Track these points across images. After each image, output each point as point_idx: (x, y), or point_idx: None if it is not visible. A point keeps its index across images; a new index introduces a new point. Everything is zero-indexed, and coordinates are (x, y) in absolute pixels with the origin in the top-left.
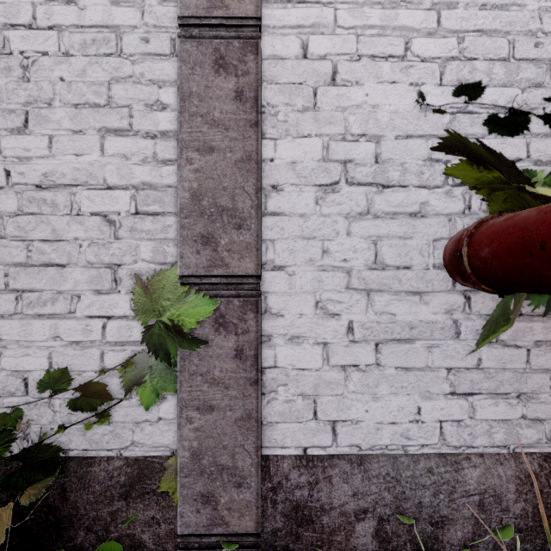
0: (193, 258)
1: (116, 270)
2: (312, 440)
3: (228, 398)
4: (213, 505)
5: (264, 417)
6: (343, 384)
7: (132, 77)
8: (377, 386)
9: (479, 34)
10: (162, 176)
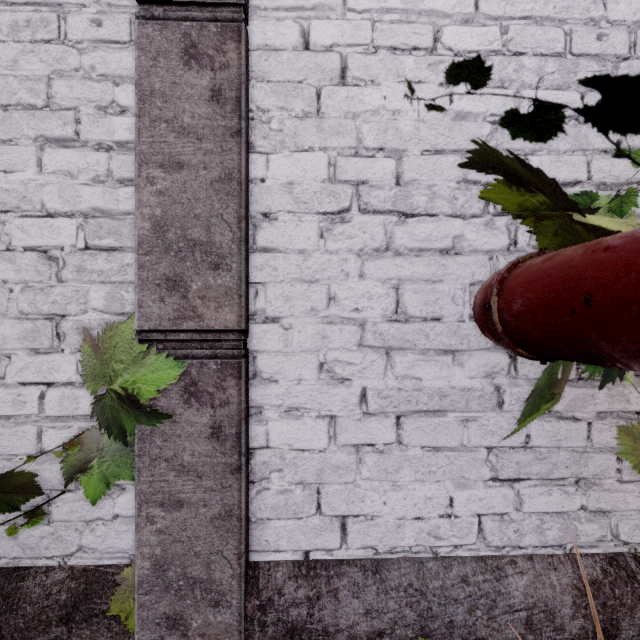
0: (155, 308)
1: (58, 323)
2: (314, 541)
3: (202, 490)
4: (182, 631)
5: (253, 513)
6: (354, 469)
7: (79, 70)
8: (398, 471)
9: (527, 22)
10: (119, 199)
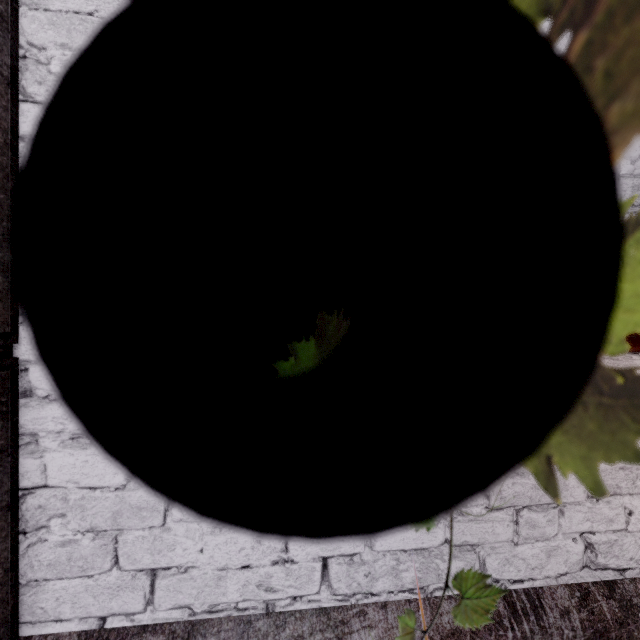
0: None
1: None
2: (110, 604)
3: None
4: None
5: (25, 573)
6: (164, 509)
7: None
8: None
9: None
10: None
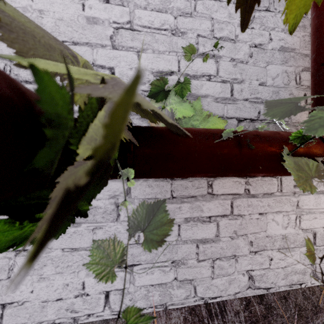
0: None
1: None
2: None
3: None
4: None
5: None
6: (9, 269)
7: None
8: (45, 268)
9: None
10: None
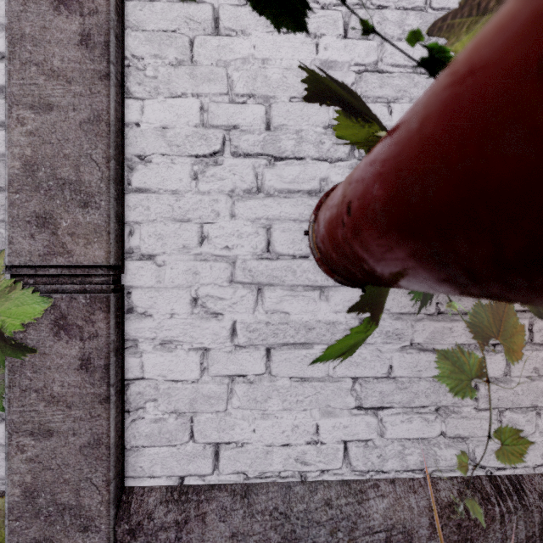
0: (25, 244)
1: None
2: (188, 467)
3: (71, 419)
4: None
5: (129, 441)
6: (226, 398)
7: None
8: (268, 401)
9: None
10: None
